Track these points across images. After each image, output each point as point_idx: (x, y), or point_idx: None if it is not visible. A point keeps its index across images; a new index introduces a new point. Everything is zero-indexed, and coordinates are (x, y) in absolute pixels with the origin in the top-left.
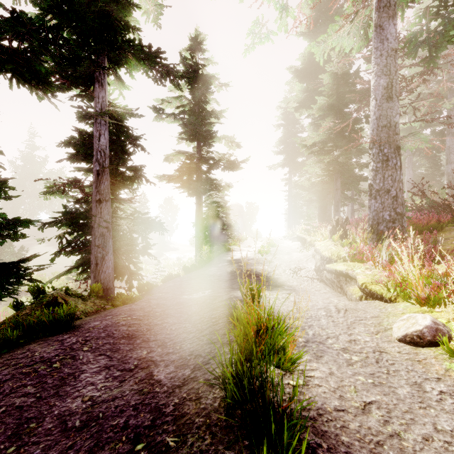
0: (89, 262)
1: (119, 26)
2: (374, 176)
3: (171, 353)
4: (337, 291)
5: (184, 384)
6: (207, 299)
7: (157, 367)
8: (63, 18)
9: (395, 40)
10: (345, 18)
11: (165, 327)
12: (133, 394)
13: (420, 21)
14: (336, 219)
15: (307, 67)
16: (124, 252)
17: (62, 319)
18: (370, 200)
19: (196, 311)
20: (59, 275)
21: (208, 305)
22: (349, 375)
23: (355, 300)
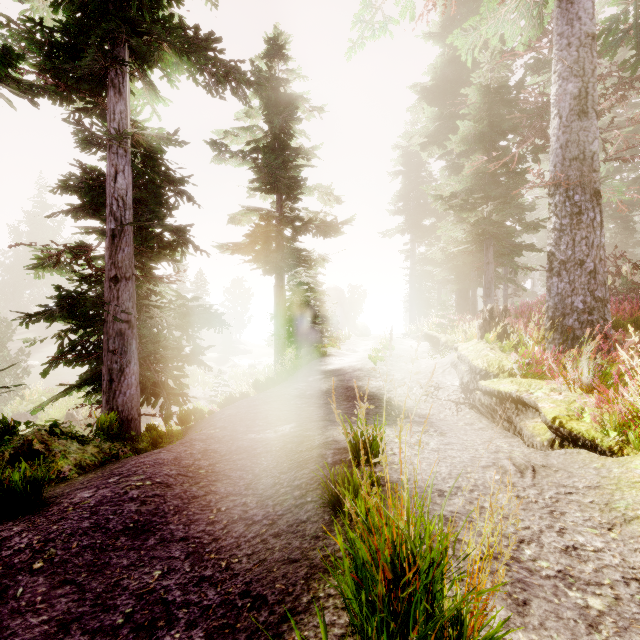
0: (100, 377)
1: None
2: (558, 240)
3: (207, 580)
4: (501, 426)
5: None
6: (288, 441)
7: (169, 628)
8: None
9: (592, 20)
10: None
11: (209, 503)
12: None
13: None
14: (489, 308)
15: (440, 83)
16: (160, 360)
17: (19, 491)
18: (550, 278)
19: (268, 467)
20: (57, 397)
21: (290, 454)
22: None
23: (540, 446)
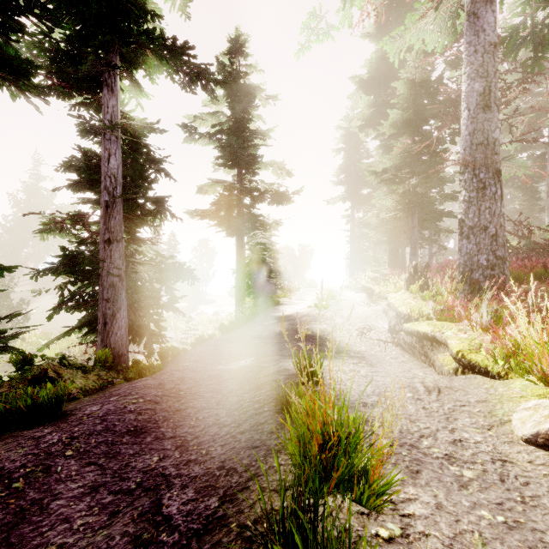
0: (96, 320)
1: (133, 11)
2: (467, 209)
3: (193, 462)
4: (420, 360)
5: (206, 528)
6: (249, 370)
7: (169, 489)
8: (61, 2)
9: (494, 32)
10: (431, 0)
11: (189, 414)
12: (124, 544)
13: (523, 10)
14: (414, 265)
15: (375, 75)
16: (143, 307)
17: (45, 404)
18: (461, 240)
19: (234, 389)
20: (59, 337)
21: (250, 380)
22: (466, 508)
23: (447, 374)
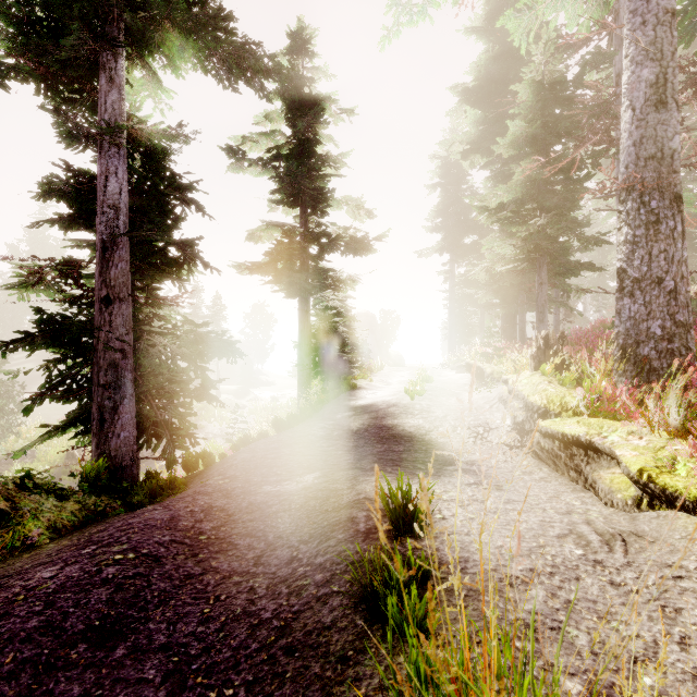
0: (90, 415)
1: None
2: (630, 254)
3: None
4: (567, 476)
5: None
6: (310, 496)
7: None
8: None
9: None
10: None
11: (206, 586)
12: None
13: None
14: (544, 335)
15: (483, 84)
16: (163, 395)
17: None
18: (620, 299)
19: (285, 532)
20: (42, 438)
21: (312, 515)
22: None
23: (622, 505)
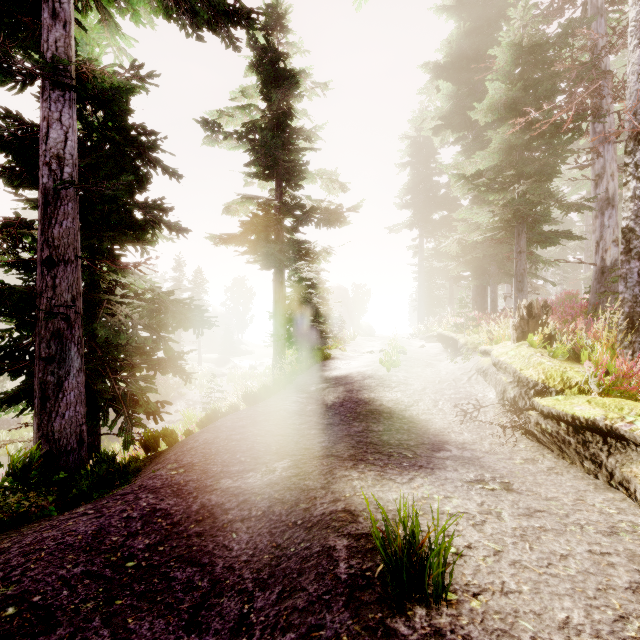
0: (33, 392)
1: None
2: (639, 211)
3: None
4: (579, 467)
5: None
6: (276, 497)
7: None
8: None
9: None
10: None
11: None
12: None
13: None
14: (527, 304)
15: (454, 60)
16: (123, 367)
17: None
18: (627, 262)
19: (238, 560)
20: None
21: (276, 530)
22: None
23: None
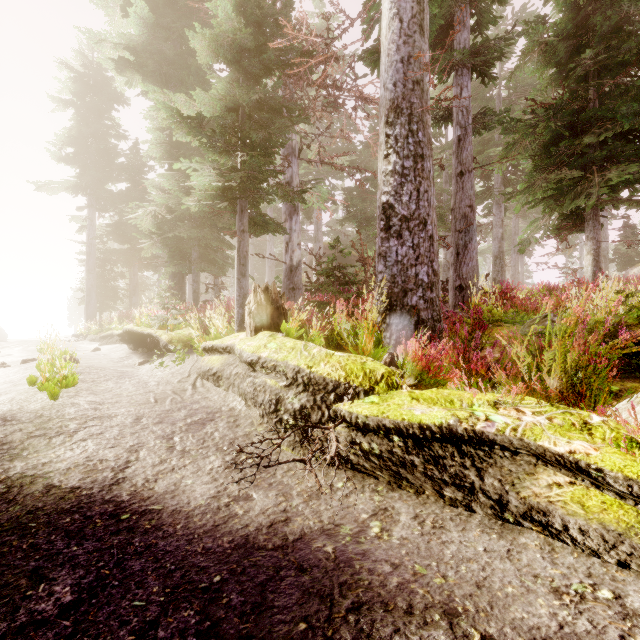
0: None
1: None
2: (399, 187)
3: None
4: (434, 497)
5: None
6: None
7: None
8: None
9: None
10: None
11: None
12: None
13: None
14: (264, 288)
15: None
16: None
17: None
18: (387, 239)
19: None
20: None
21: None
22: None
23: None
